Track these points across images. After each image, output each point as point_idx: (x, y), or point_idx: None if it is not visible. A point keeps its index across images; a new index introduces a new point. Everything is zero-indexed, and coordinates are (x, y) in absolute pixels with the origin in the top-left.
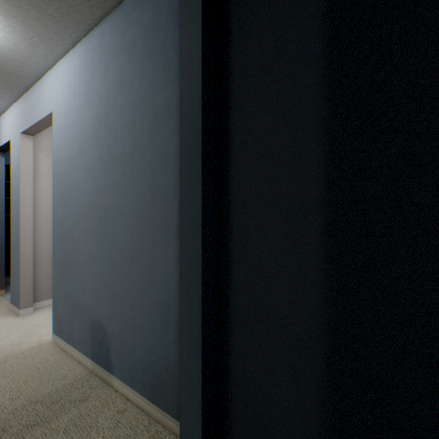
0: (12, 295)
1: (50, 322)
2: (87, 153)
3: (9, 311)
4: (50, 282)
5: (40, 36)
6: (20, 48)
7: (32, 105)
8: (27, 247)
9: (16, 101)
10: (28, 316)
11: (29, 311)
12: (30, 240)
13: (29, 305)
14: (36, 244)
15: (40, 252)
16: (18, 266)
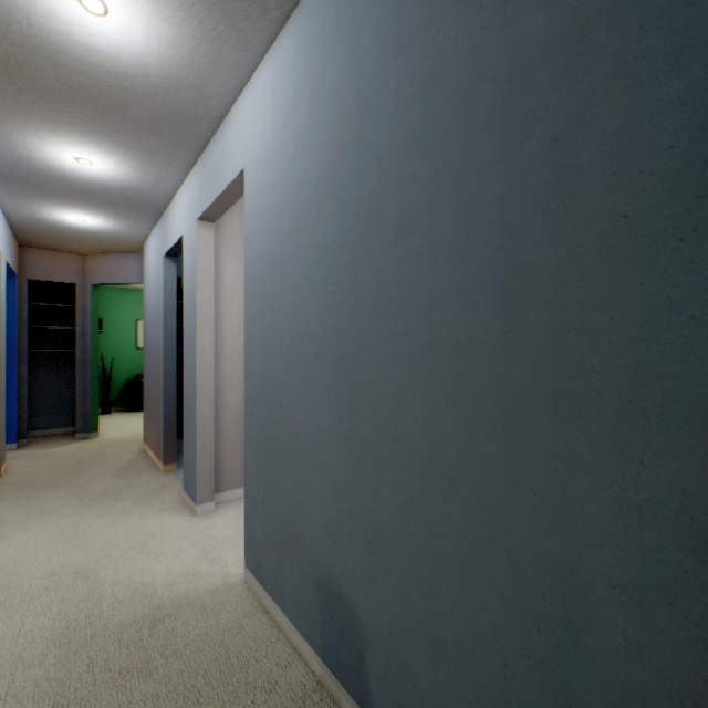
0: (186, 479)
1: (238, 534)
2: (310, 229)
3: (181, 503)
4: (235, 461)
5: (229, 17)
6: (198, 56)
7: (213, 169)
8: (206, 404)
9: (191, 169)
10: (207, 517)
11: (207, 507)
12: (209, 393)
13: (208, 499)
14: (217, 399)
15: (223, 411)
16: (194, 434)
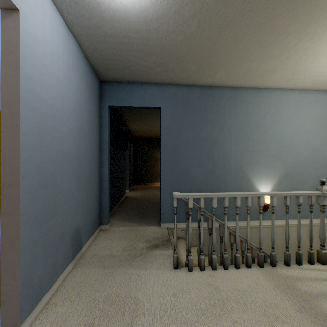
0: None
1: None
2: (69, 116)
3: None
4: None
5: (76, 2)
6: None
7: None
8: None
9: None
10: None
11: None
12: None
13: None
14: None
15: None
16: None
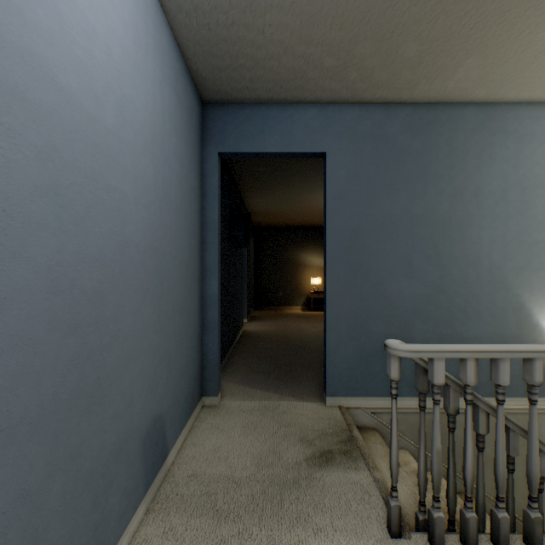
0: None
1: None
2: (138, 156)
3: None
4: None
5: None
6: None
7: None
8: None
9: None
10: None
11: None
12: None
13: None
14: None
15: None
16: None
